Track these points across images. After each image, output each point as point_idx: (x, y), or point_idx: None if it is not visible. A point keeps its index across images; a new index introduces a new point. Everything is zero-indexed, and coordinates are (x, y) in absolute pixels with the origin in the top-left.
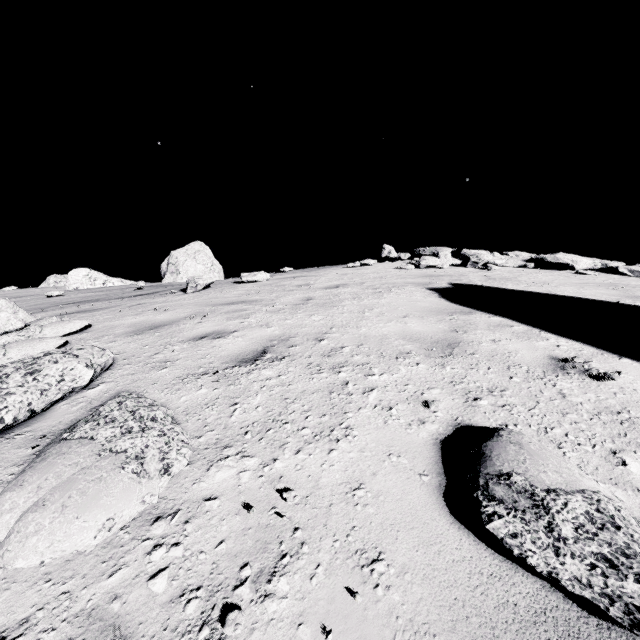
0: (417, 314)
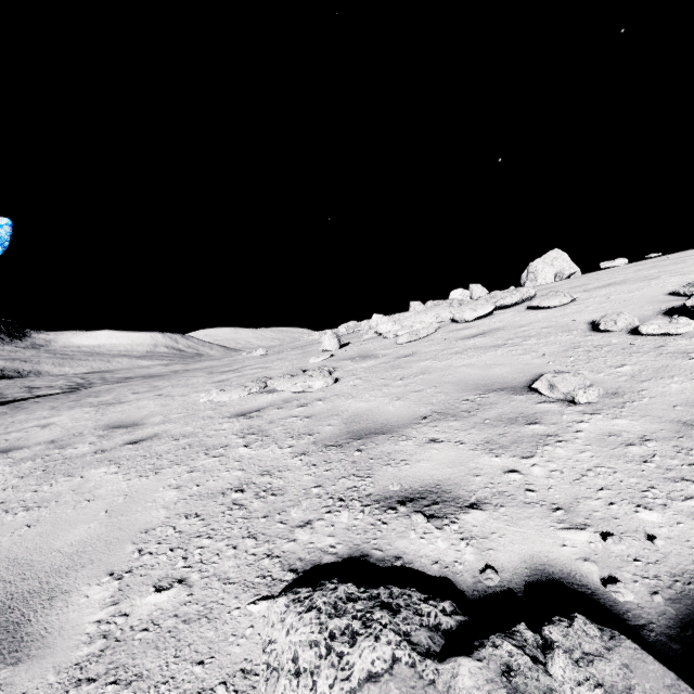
0: None
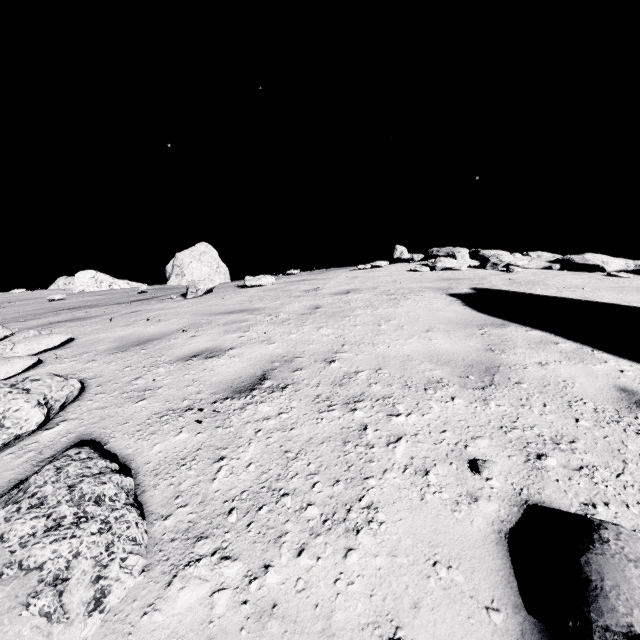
0: (442, 327)
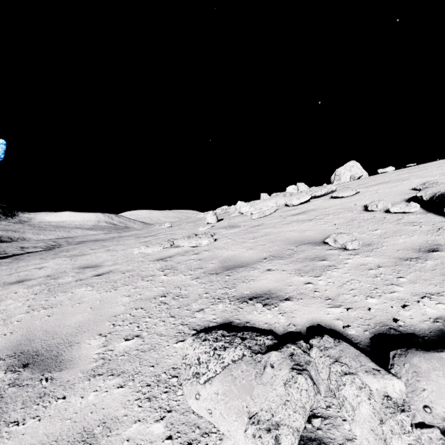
0: None
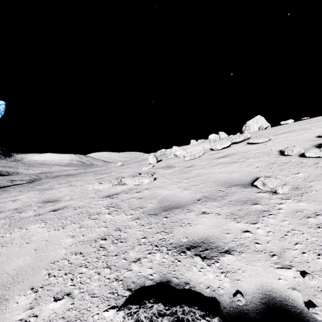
0: None
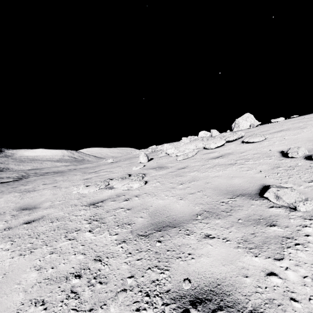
0: None
